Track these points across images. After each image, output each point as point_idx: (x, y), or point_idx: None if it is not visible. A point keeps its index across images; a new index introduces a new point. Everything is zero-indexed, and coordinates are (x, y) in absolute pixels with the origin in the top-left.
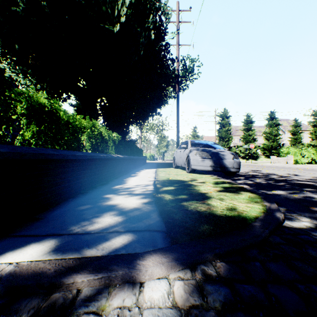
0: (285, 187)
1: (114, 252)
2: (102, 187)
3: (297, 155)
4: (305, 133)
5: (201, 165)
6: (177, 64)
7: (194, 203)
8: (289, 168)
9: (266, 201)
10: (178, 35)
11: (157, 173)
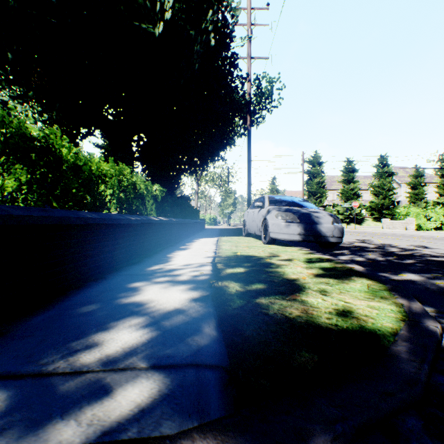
0: (416, 267)
1: (112, 435)
2: (130, 269)
3: (421, 218)
4: (430, 186)
5: (284, 232)
6: (248, 85)
7: (279, 299)
8: (410, 236)
9: (400, 295)
10: (249, 44)
11: (219, 244)
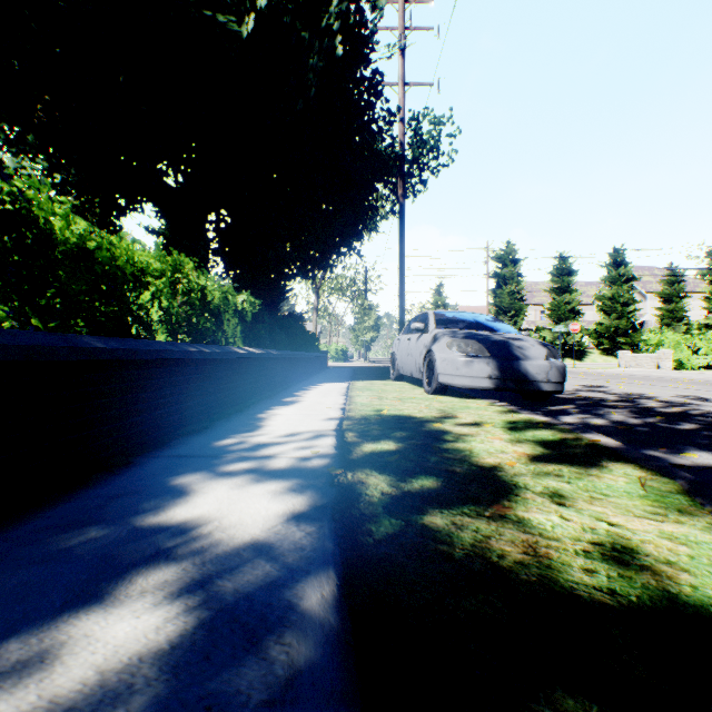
0: (706, 438)
1: None
2: (184, 444)
3: (682, 349)
4: (693, 298)
5: (464, 374)
6: (399, 129)
7: (471, 516)
8: (669, 379)
9: None
10: (402, 61)
11: (350, 395)
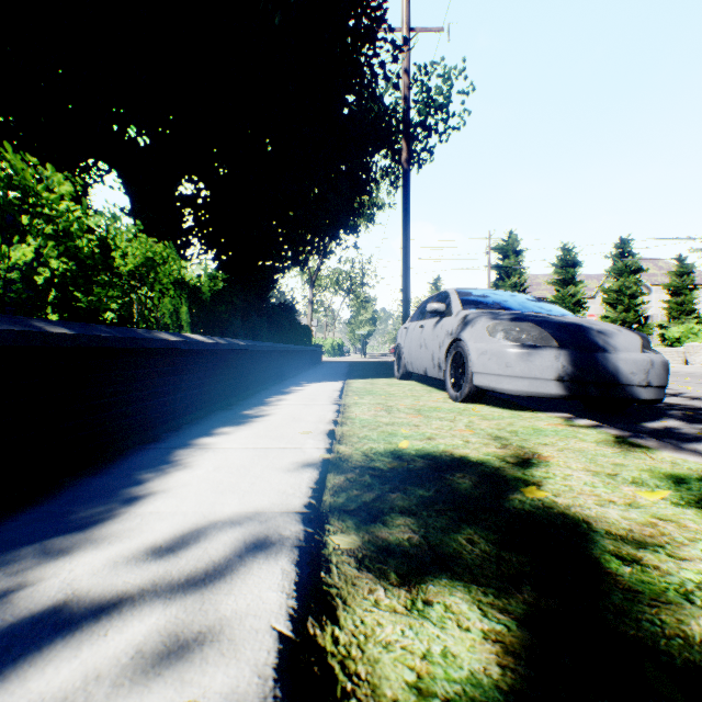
0: None
1: None
2: None
3: None
4: (700, 291)
5: (518, 374)
6: (403, 82)
7: None
8: None
9: None
10: (406, 2)
11: (344, 403)
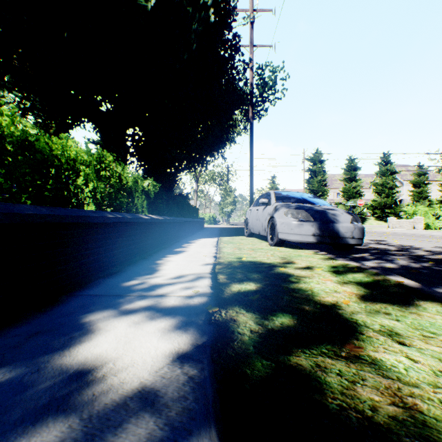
0: None
1: None
2: (100, 285)
3: (429, 217)
4: (433, 185)
5: (296, 233)
6: (250, 74)
7: (331, 357)
8: (424, 236)
9: None
10: (251, 31)
11: (219, 247)
